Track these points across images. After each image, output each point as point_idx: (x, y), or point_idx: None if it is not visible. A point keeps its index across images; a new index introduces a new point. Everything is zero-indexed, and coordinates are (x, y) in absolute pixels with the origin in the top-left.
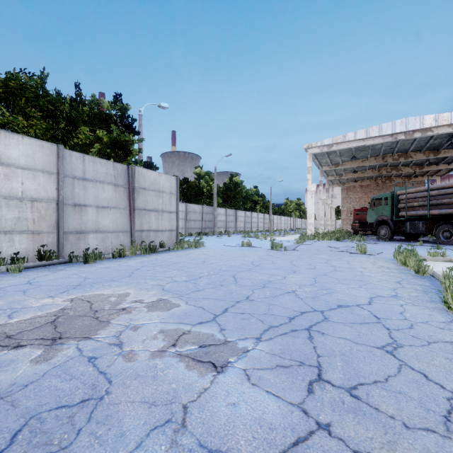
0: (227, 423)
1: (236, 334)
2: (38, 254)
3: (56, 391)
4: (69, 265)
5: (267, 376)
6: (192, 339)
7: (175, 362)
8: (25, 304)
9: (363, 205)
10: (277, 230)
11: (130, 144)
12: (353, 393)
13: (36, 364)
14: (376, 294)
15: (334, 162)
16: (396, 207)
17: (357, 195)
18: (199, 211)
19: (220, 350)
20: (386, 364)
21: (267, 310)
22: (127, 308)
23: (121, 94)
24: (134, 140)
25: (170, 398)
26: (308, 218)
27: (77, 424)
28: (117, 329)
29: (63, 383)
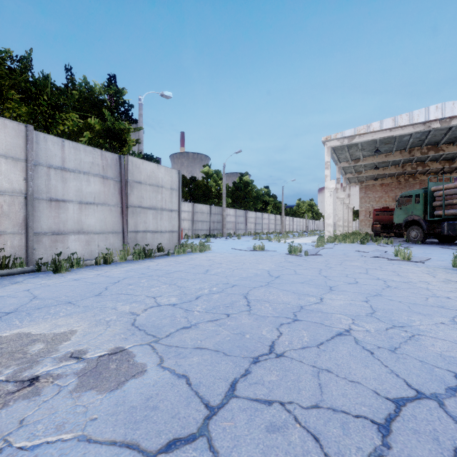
0: None
1: None
2: None
3: None
4: (34, 274)
5: None
6: None
7: None
8: None
9: (383, 205)
10: (289, 232)
11: (125, 133)
12: None
13: None
14: None
15: (354, 157)
16: (430, 205)
17: (376, 194)
18: (207, 212)
19: None
20: None
21: (317, 391)
22: (39, 379)
23: (115, 75)
24: (130, 128)
25: None
26: (326, 218)
27: None
28: None
29: None
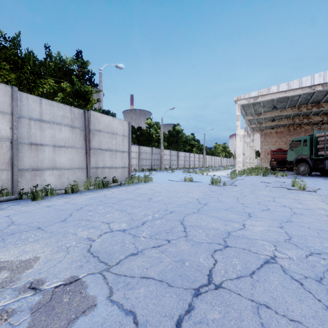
0: None
1: None
2: None
3: None
4: (16, 202)
5: None
6: None
7: None
8: None
9: (278, 147)
10: (208, 166)
11: (89, 94)
12: None
13: None
14: None
15: (257, 112)
16: (315, 148)
17: (273, 139)
18: (150, 152)
19: None
20: None
21: None
22: None
23: (81, 51)
24: (93, 90)
25: None
26: (237, 157)
27: None
28: None
29: None
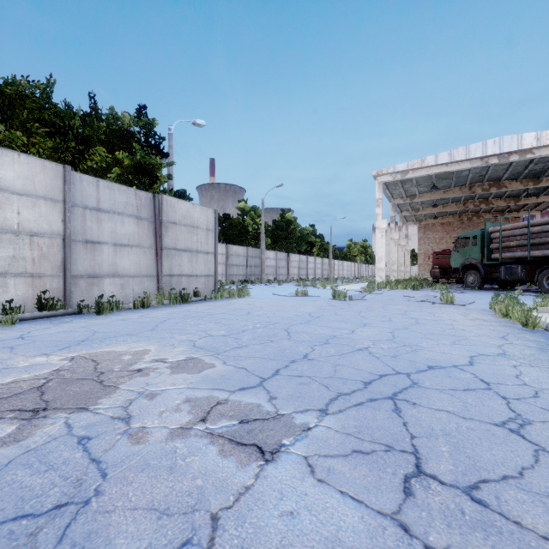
0: (281, 548)
1: (291, 404)
2: (38, 302)
3: (20, 490)
4: (77, 316)
5: (340, 468)
6: (230, 411)
7: (203, 445)
8: (8, 363)
9: (444, 247)
10: (338, 278)
11: (157, 169)
12: (475, 497)
13: (1, 448)
14: (477, 352)
15: (409, 193)
16: (488, 248)
17: (436, 235)
18: (244, 255)
19: (269, 427)
20: (515, 449)
21: (332, 372)
22: (143, 370)
23: (146, 106)
24: (162, 163)
25: (193, 503)
26: (377, 262)
27: (40, 547)
28: (126, 397)
29: (33, 477)
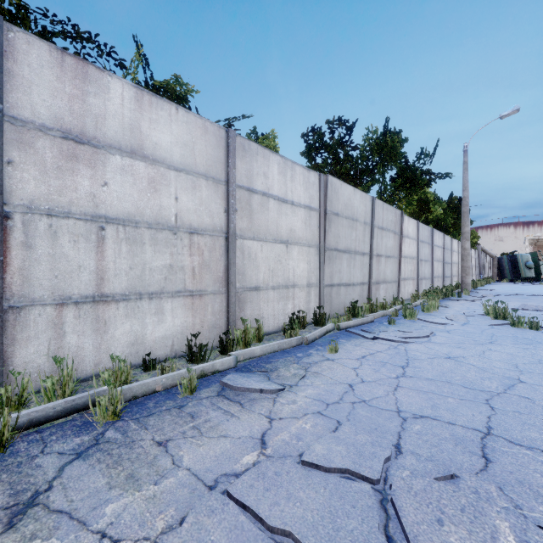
0: None
1: None
2: None
3: None
4: None
5: None
6: None
7: None
8: None
9: None
10: None
11: None
12: None
13: None
14: None
15: (536, 238)
16: None
17: None
18: None
19: None
20: None
21: None
22: None
23: None
24: None
25: None
26: None
27: None
28: None
29: None
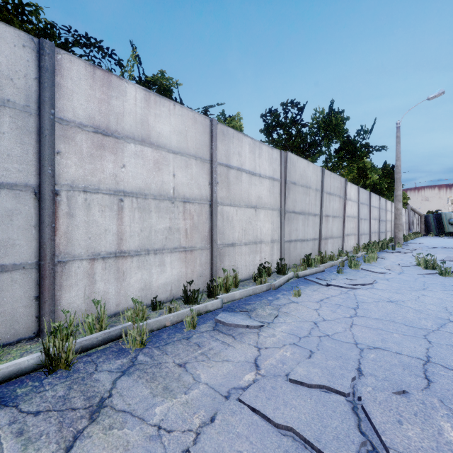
0: None
1: None
2: None
3: None
4: None
5: None
6: None
7: None
8: None
9: None
10: None
11: None
12: None
13: None
14: None
15: None
16: None
17: None
18: None
19: None
20: None
21: None
22: None
23: None
24: None
25: None
26: None
27: None
28: None
29: None
